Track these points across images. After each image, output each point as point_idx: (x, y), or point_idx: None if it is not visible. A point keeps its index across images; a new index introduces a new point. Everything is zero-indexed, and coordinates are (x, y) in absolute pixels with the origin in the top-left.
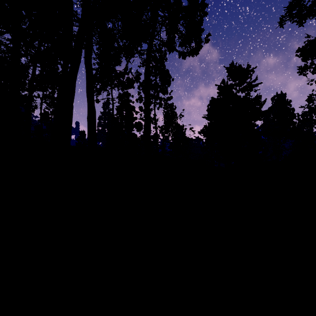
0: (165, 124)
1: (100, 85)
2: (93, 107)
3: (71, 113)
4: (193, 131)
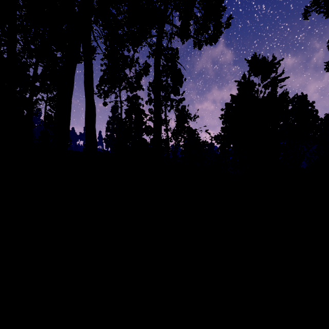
0: (178, 125)
1: (108, 86)
2: (92, 102)
3: (68, 111)
4: (209, 133)
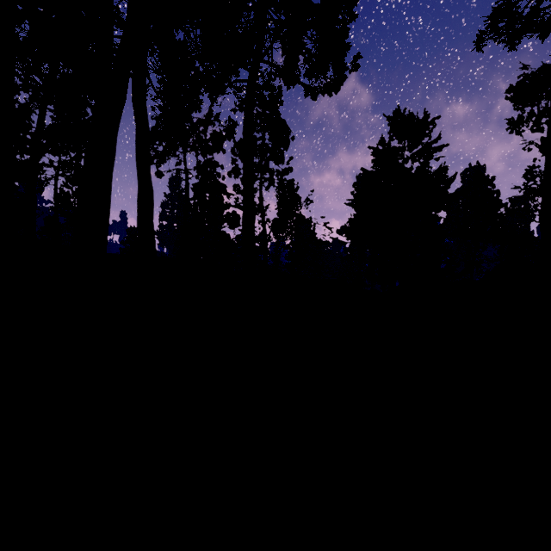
0: (280, 215)
1: (164, 146)
2: (148, 183)
3: (108, 194)
4: (330, 228)
